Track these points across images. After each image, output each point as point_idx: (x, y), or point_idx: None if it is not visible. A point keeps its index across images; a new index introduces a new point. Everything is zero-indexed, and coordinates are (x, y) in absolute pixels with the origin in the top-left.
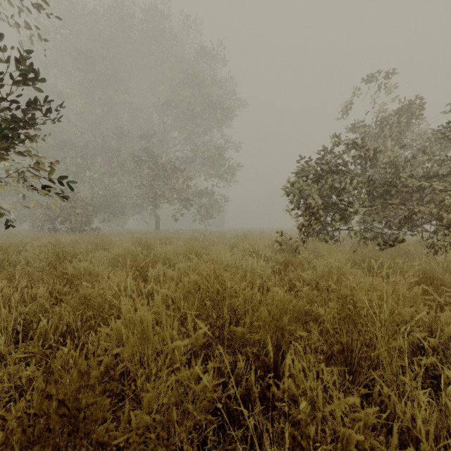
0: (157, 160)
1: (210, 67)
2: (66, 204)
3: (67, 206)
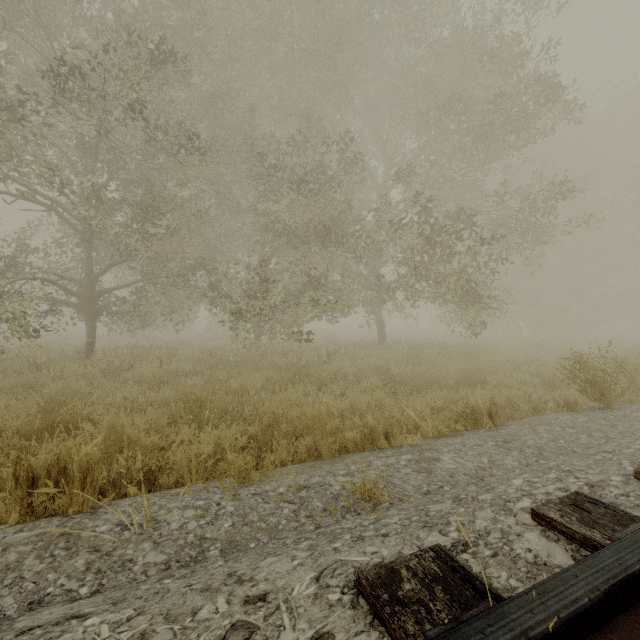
0: None
1: None
2: None
3: None
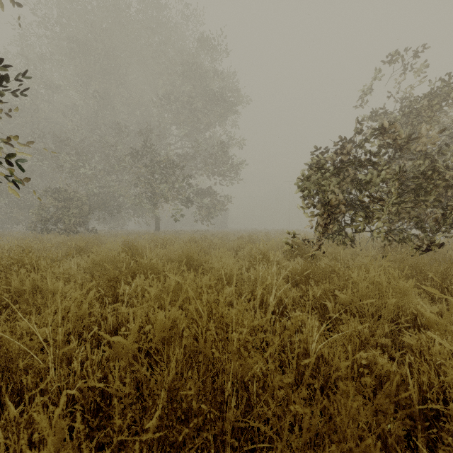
0: (156, 157)
1: (212, 58)
2: (59, 204)
3: (60, 205)
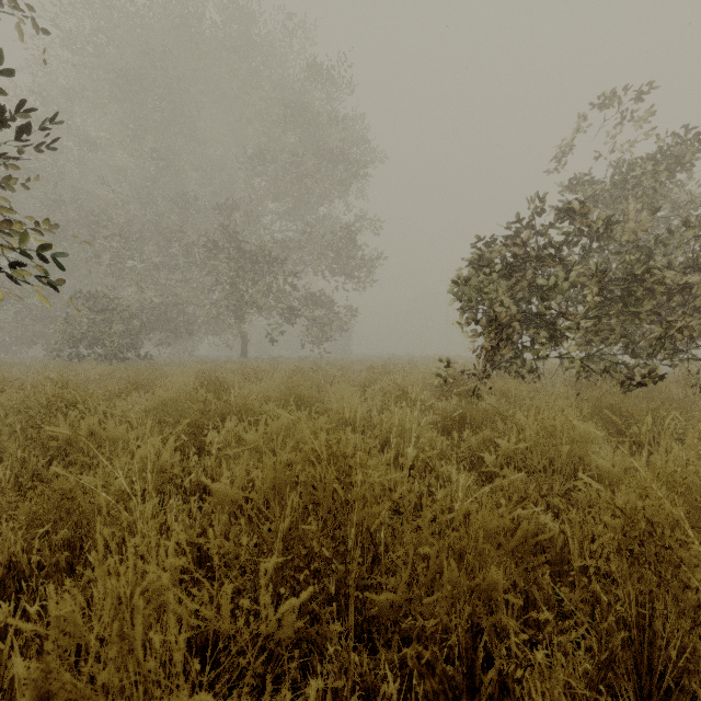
0: (243, 245)
1: (328, 96)
2: (97, 316)
3: (98, 319)
